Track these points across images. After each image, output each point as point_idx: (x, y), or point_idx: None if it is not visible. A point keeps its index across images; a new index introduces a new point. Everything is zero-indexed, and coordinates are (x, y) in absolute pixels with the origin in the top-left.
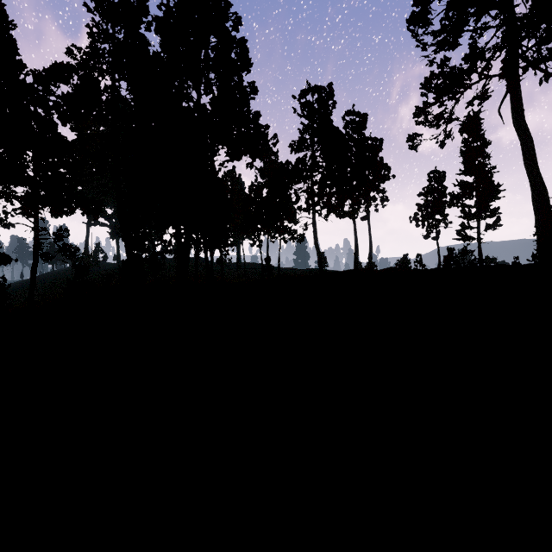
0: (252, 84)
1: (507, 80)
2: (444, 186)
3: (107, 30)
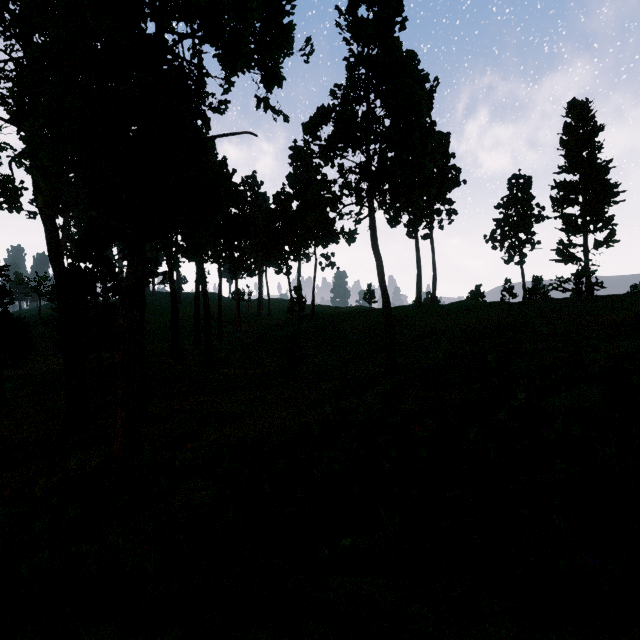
0: None
1: None
2: (531, 195)
3: None
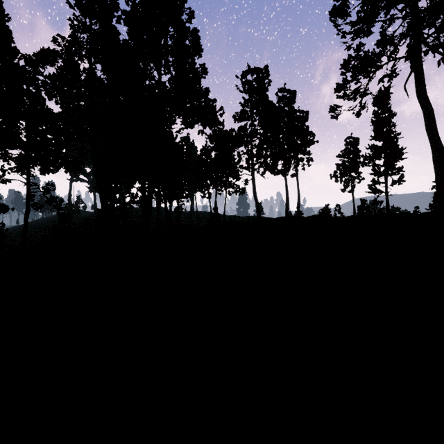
0: (203, 66)
1: (411, 62)
2: (358, 149)
3: (85, 22)
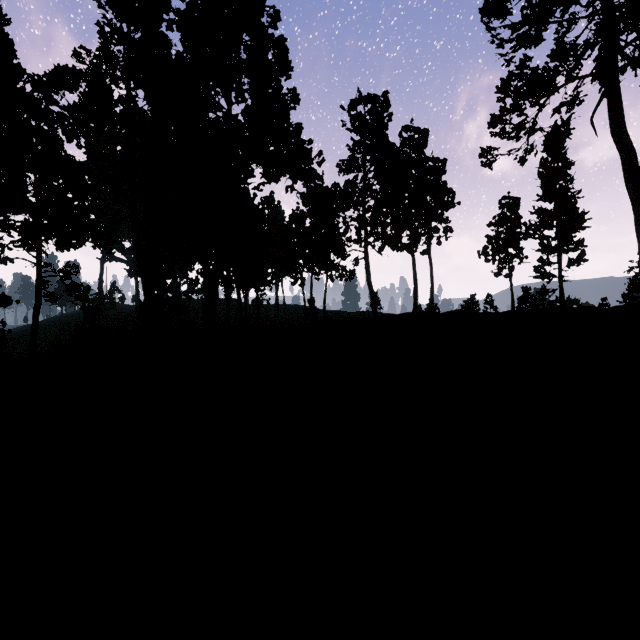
0: (292, 92)
1: (601, 83)
2: (519, 215)
3: (121, 29)
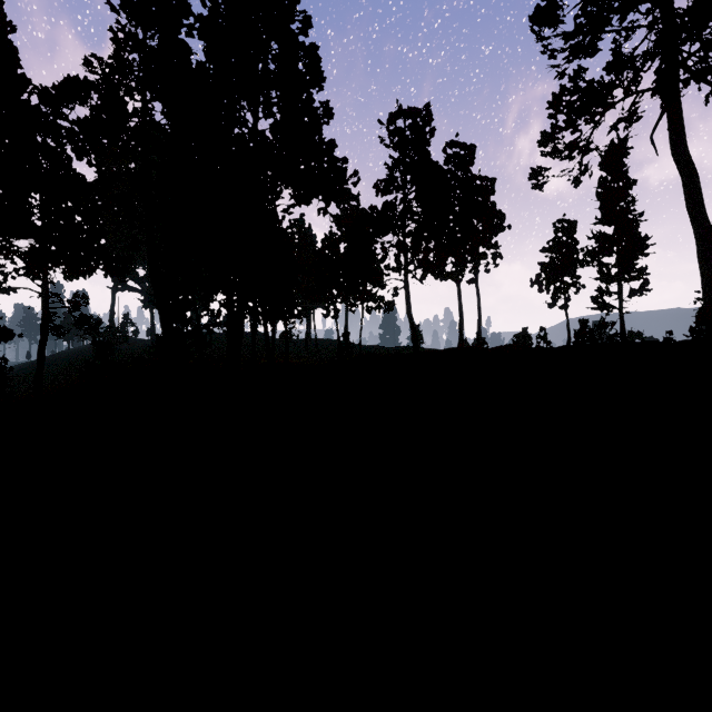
0: (325, 105)
1: (662, 97)
2: (575, 240)
3: (136, 35)
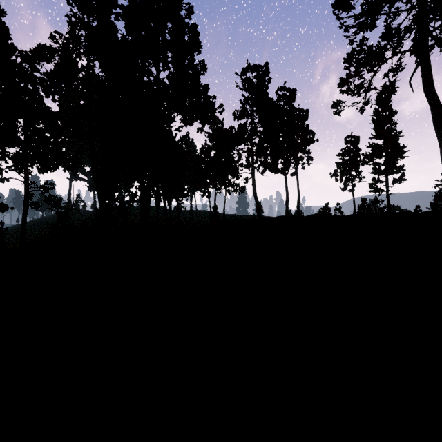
0: (202, 63)
1: (416, 56)
2: (358, 148)
3: (83, 19)
